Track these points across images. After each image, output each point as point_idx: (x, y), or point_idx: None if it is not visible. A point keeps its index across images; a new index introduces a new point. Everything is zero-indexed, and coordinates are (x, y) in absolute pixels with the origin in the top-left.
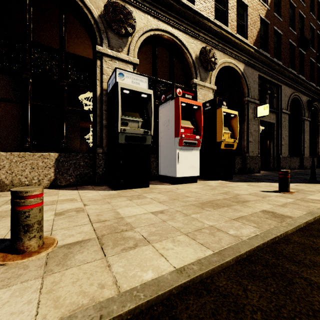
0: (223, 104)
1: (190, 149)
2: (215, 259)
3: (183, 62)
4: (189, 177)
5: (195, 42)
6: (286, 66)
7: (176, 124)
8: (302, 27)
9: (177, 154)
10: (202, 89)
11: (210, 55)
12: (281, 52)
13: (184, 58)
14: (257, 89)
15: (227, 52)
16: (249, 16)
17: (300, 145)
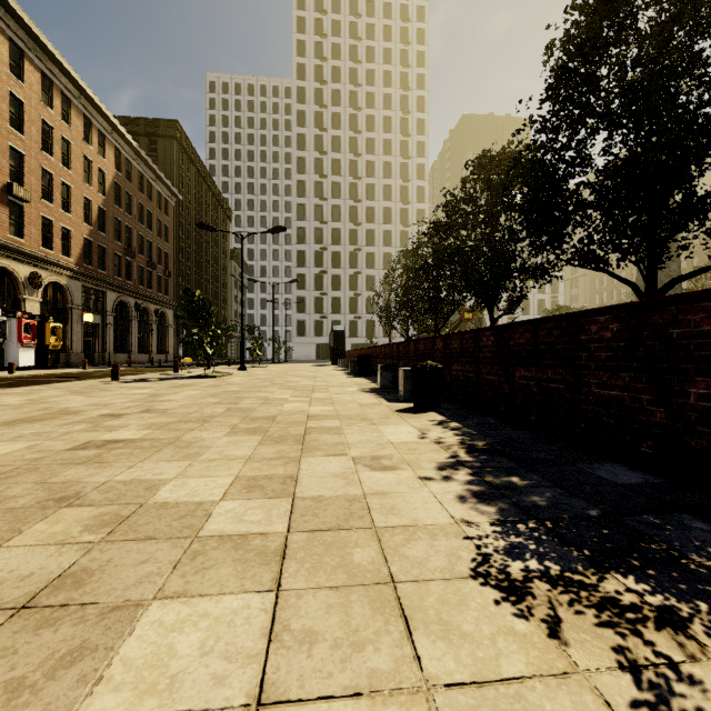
0: (51, 319)
1: (29, 350)
2: (58, 373)
3: (13, 280)
4: (27, 367)
5: (25, 266)
6: (111, 275)
7: (20, 335)
8: (131, 236)
9: (20, 353)
10: (31, 302)
11: (38, 278)
12: (107, 263)
13: (15, 278)
14: (81, 297)
15: (53, 271)
16: (74, 238)
17: (129, 343)
